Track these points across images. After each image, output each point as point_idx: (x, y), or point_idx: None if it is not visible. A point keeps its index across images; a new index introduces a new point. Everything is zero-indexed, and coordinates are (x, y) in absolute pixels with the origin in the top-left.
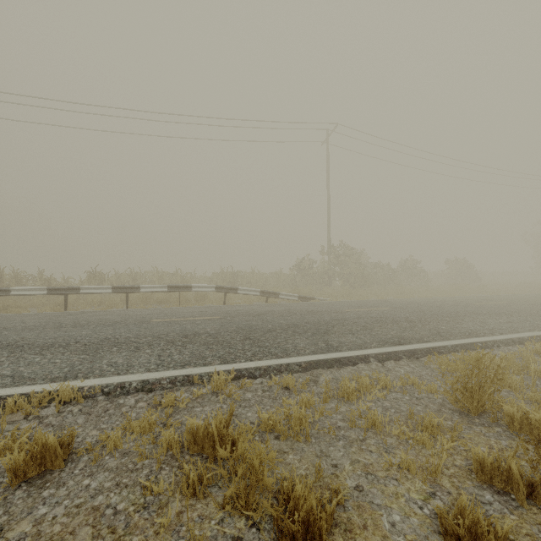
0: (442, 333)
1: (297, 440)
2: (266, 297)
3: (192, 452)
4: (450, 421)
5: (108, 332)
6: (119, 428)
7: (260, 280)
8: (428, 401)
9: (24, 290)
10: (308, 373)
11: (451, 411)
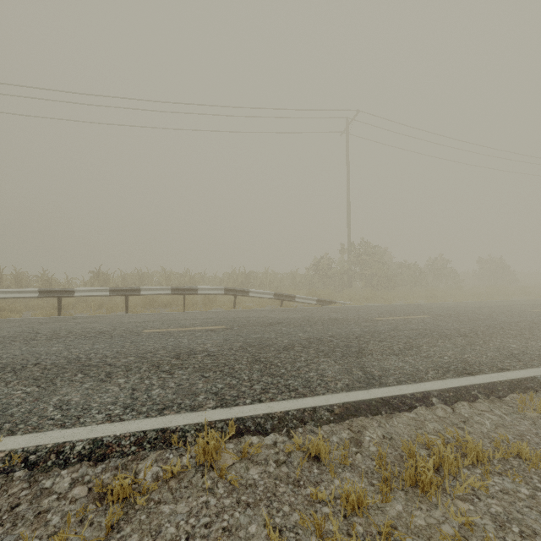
0: (517, 355)
1: None
2: (281, 301)
3: None
4: None
5: (84, 348)
6: None
7: (274, 281)
8: None
9: (13, 292)
10: (345, 424)
11: None
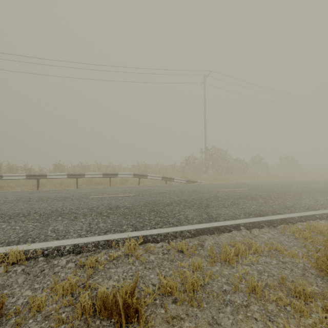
0: (288, 207)
1: (191, 305)
2: (166, 181)
3: (102, 317)
4: (316, 286)
5: (58, 205)
6: (47, 289)
7: (162, 169)
8: (292, 266)
9: (11, 176)
10: (196, 238)
11: (314, 275)
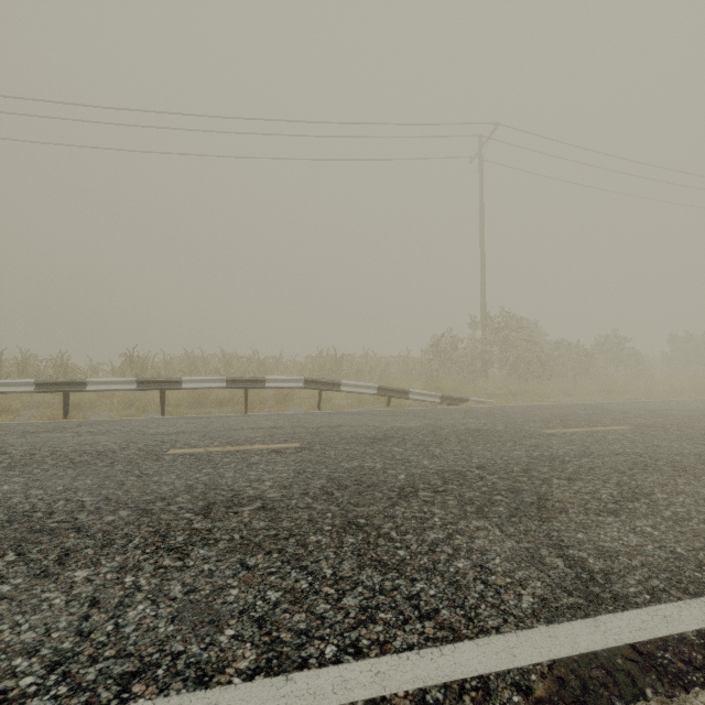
0: None
1: None
2: (387, 398)
3: None
4: None
5: (54, 488)
6: None
7: (377, 367)
8: None
9: None
10: None
11: None
